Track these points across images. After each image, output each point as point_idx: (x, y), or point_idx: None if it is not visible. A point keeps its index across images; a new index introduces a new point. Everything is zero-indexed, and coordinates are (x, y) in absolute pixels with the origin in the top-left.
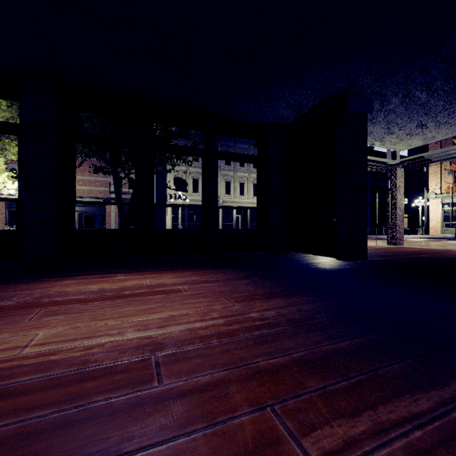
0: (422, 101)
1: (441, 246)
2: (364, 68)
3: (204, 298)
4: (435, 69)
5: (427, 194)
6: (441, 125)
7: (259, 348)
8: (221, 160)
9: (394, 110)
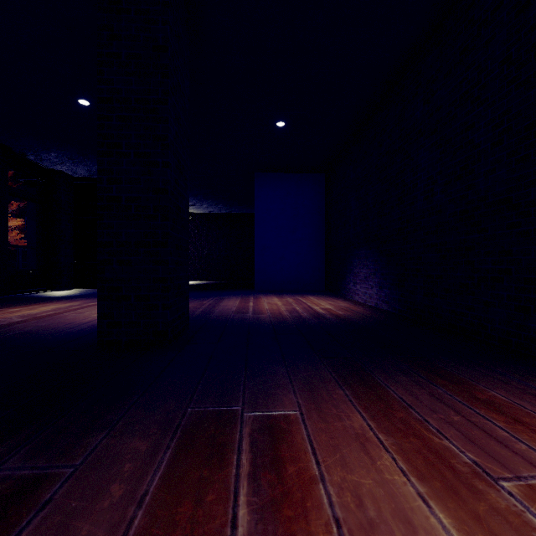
0: None
1: None
2: None
3: None
4: None
5: None
6: None
7: None
8: None
9: None
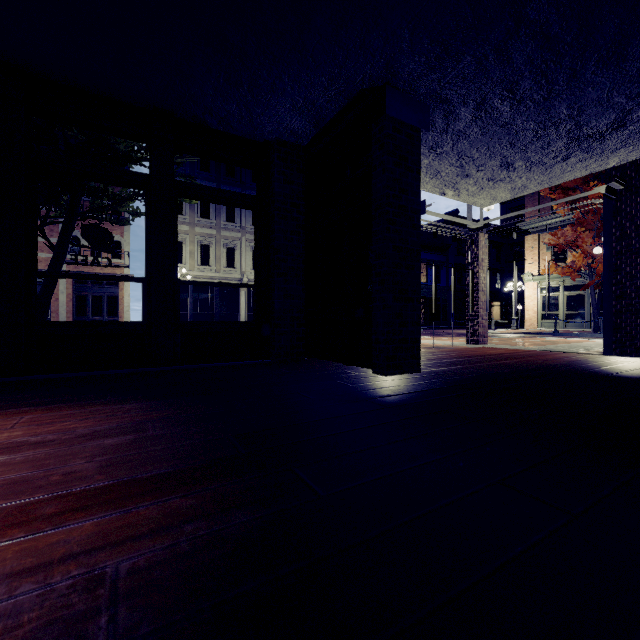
0: (505, 119)
1: (536, 344)
2: (406, 36)
3: None
4: (520, 54)
5: (523, 276)
6: (533, 167)
7: None
8: (247, 218)
9: (466, 132)
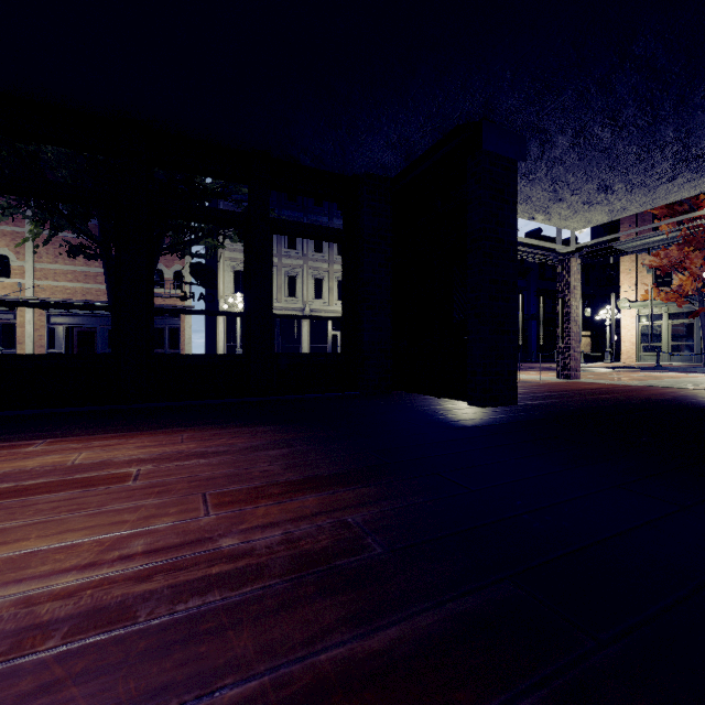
0: (605, 144)
1: (636, 379)
2: (508, 77)
3: (157, 498)
4: (623, 85)
5: (618, 302)
6: (634, 189)
7: (148, 671)
8: (309, 245)
9: (562, 158)
